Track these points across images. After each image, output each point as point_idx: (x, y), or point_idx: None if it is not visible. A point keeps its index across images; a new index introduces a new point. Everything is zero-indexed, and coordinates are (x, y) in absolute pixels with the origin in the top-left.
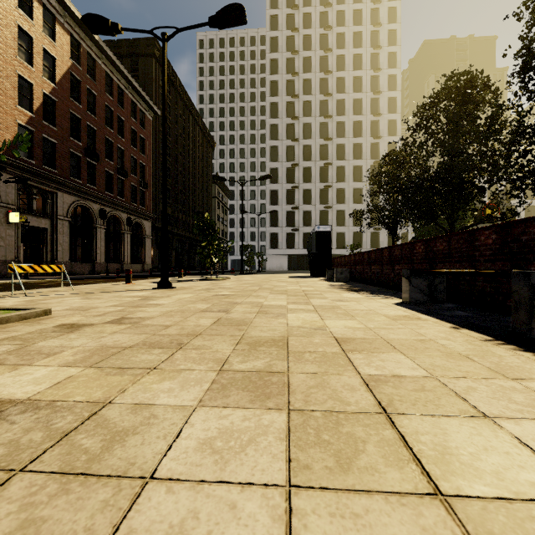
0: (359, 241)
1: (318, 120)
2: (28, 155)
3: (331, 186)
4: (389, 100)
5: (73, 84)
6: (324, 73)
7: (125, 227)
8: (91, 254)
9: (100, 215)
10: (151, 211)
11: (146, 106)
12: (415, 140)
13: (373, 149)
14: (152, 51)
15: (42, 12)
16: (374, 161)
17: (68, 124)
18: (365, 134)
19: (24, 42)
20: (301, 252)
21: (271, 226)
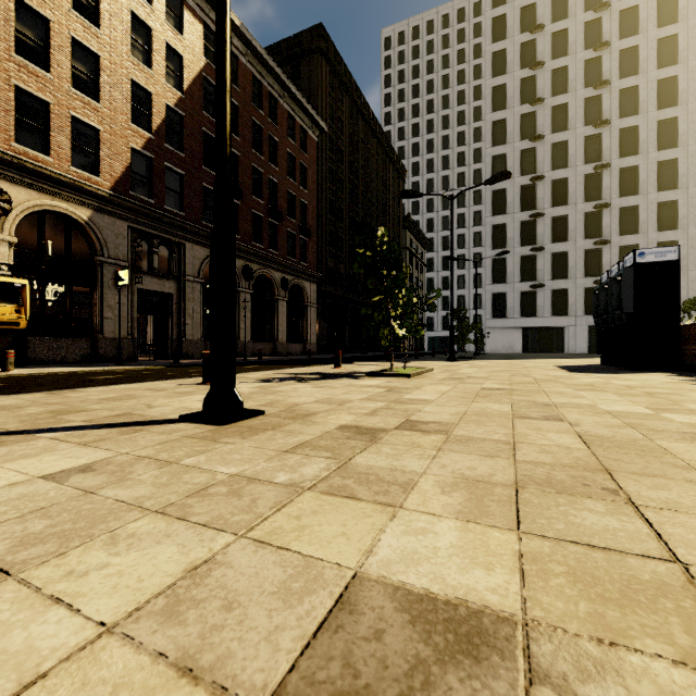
0: None
1: (580, 96)
2: (147, 192)
3: (608, 205)
4: None
5: (209, 95)
6: (594, 9)
7: (280, 292)
8: None
9: (244, 274)
10: (316, 268)
11: (308, 121)
12: None
13: None
14: (317, 44)
15: None
16: None
17: (201, 149)
18: (685, 98)
19: (142, 37)
20: (548, 322)
21: (493, 283)
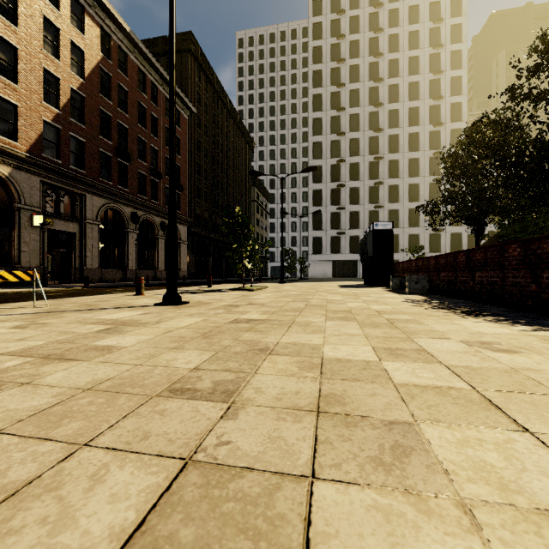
0: (415, 244)
1: (366, 110)
2: (55, 154)
3: (382, 183)
4: (453, 80)
5: (103, 81)
6: (374, 56)
7: (159, 232)
8: (123, 260)
9: (132, 219)
10: (187, 214)
11: (181, 104)
12: (531, 91)
13: (432, 138)
14: (188, 46)
15: (69, 2)
16: (433, 152)
17: (98, 122)
18: (423, 121)
19: (51, 34)
20: (347, 257)
21: (314, 230)
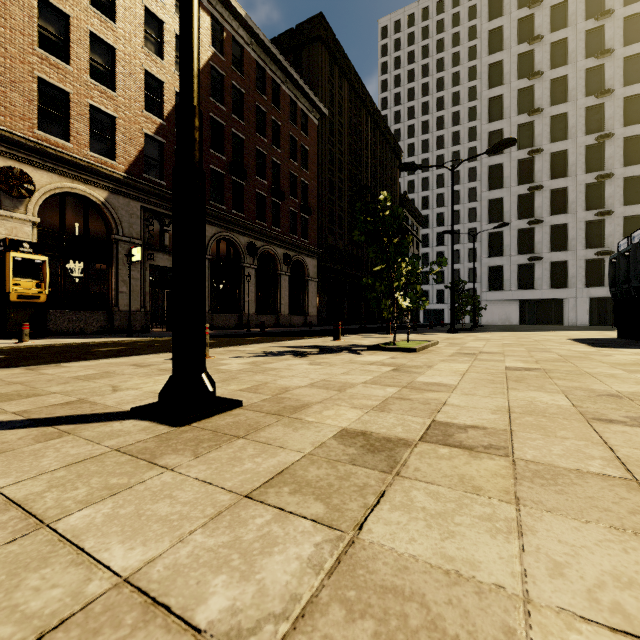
0: None
1: (581, 67)
2: (159, 174)
3: (611, 175)
4: None
5: (216, 83)
6: None
7: (282, 267)
8: (238, 302)
9: (249, 251)
10: (316, 244)
11: (309, 105)
12: None
13: None
14: (317, 32)
15: None
16: None
17: (208, 133)
18: None
19: (154, 30)
20: (546, 294)
21: (489, 257)
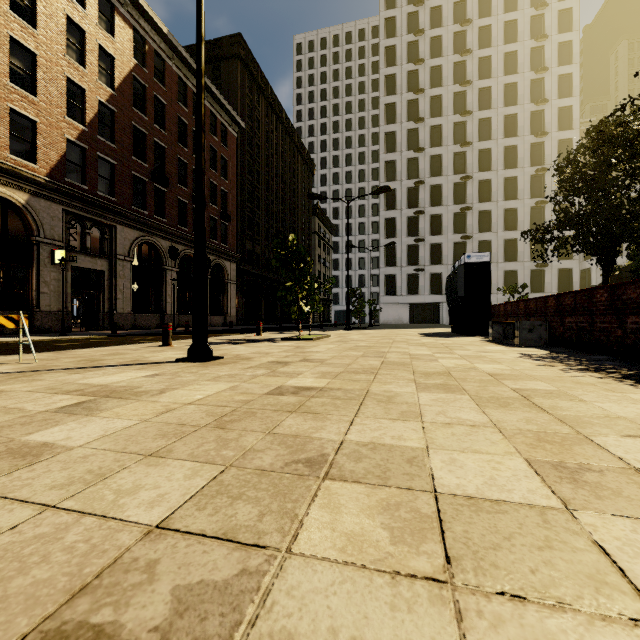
0: (512, 282)
1: (451, 120)
2: (80, 179)
3: (470, 208)
4: (560, 79)
5: (137, 92)
6: (461, 54)
7: None
8: (160, 303)
9: (171, 254)
10: (235, 249)
11: (229, 119)
12: None
13: (534, 151)
14: (236, 51)
15: None
16: (536, 169)
17: (131, 141)
18: (522, 131)
19: (75, 37)
20: (427, 299)
21: (386, 266)
